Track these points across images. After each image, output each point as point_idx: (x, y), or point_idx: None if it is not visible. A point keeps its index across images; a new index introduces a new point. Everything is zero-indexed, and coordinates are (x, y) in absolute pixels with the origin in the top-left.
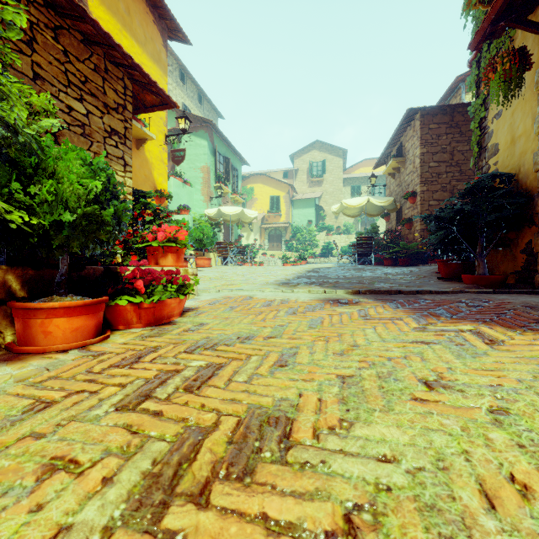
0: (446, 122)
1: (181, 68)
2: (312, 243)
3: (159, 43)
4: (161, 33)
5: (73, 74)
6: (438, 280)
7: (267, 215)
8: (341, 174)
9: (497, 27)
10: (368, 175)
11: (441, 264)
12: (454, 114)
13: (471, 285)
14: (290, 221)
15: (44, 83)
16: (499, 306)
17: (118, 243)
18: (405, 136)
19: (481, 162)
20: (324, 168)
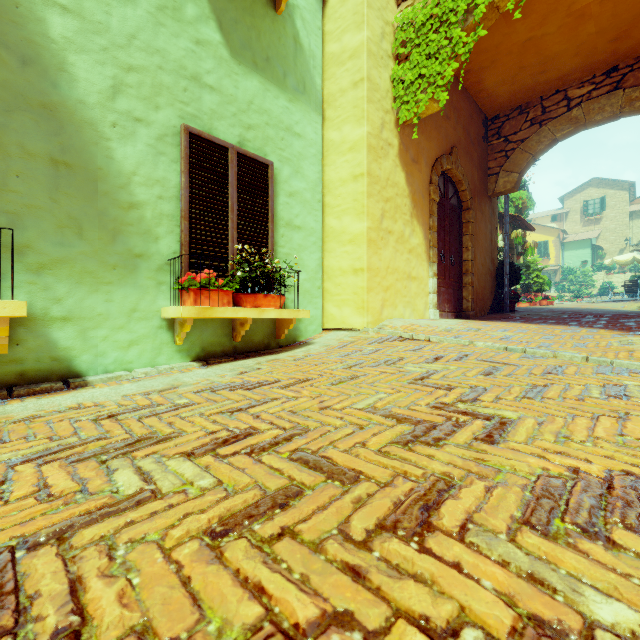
0: None
1: None
2: (588, 284)
3: None
4: None
5: None
6: None
7: None
8: (627, 208)
9: None
10: None
11: None
12: None
13: None
14: (560, 263)
15: None
16: None
17: None
18: None
19: None
20: (603, 205)
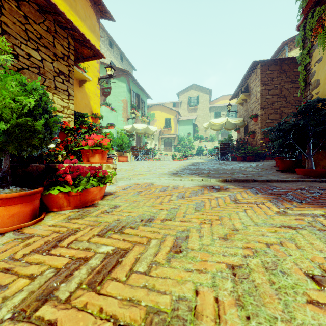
0: (277, 70)
1: (110, 39)
2: (191, 147)
3: (94, 20)
4: (95, 13)
5: (31, 32)
6: (277, 171)
7: (163, 129)
8: (208, 105)
9: None
10: (225, 105)
11: (279, 161)
12: (282, 64)
13: (303, 175)
14: (177, 133)
15: (9, 37)
16: None
17: (62, 147)
18: (250, 79)
19: (306, 93)
20: (198, 101)
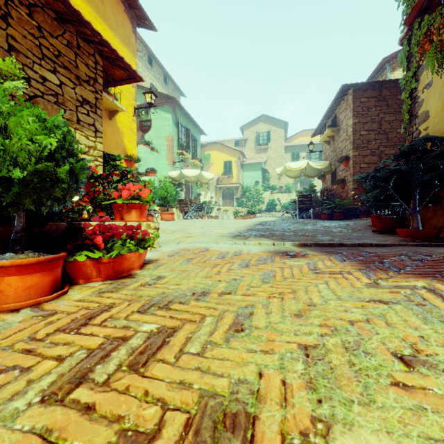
0: (375, 96)
1: (149, 54)
2: (259, 200)
3: (129, 29)
4: (130, 20)
5: (47, 48)
6: (373, 232)
7: (221, 176)
8: (283, 143)
9: (433, 1)
10: (305, 143)
11: (376, 219)
12: (382, 89)
13: (406, 238)
14: (241, 181)
15: (18, 55)
16: (443, 260)
17: (88, 200)
18: (339, 108)
19: (411, 128)
20: (269, 138)
